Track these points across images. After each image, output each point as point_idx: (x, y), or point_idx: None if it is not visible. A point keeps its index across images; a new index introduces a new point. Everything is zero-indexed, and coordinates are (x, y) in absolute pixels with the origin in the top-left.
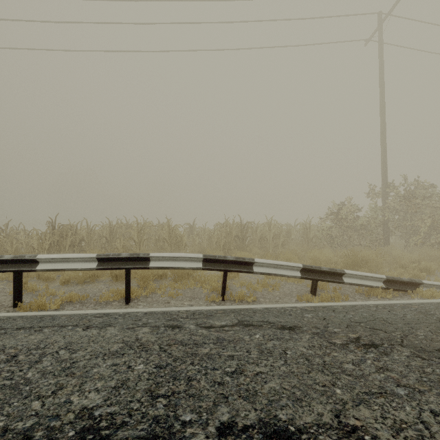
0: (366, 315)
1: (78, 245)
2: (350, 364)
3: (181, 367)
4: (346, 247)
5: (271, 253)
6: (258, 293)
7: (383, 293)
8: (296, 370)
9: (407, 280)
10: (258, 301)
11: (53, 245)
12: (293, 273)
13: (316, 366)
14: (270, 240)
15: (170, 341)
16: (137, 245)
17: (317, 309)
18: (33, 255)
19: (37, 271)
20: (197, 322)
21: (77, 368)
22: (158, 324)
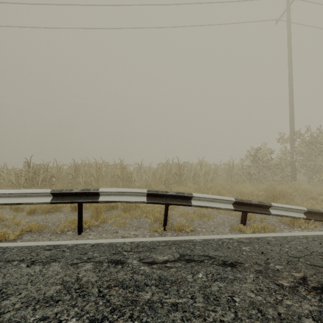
0: (301, 249)
1: (50, 180)
2: (311, 319)
3: None
4: (261, 182)
5: (203, 187)
6: (195, 223)
7: (306, 224)
8: None
9: None
10: (196, 231)
11: (28, 181)
12: (227, 206)
13: (272, 321)
14: (202, 177)
15: (111, 282)
16: (95, 180)
17: (252, 241)
18: None
19: None
20: (140, 256)
21: None
22: (102, 259)
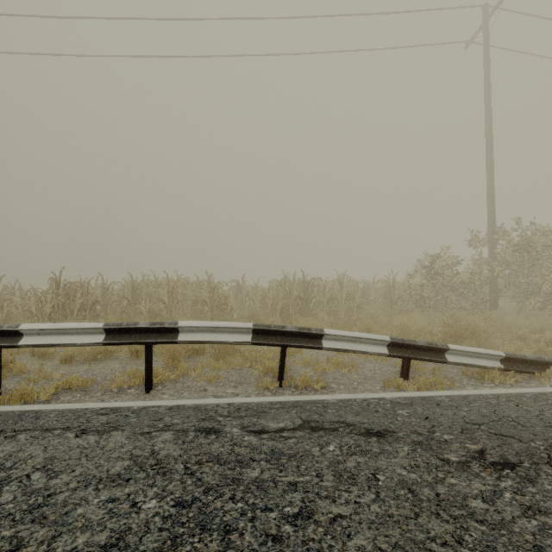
0: (486, 413)
1: (91, 309)
2: (480, 500)
3: (215, 505)
4: (441, 312)
5: (344, 319)
6: (328, 376)
7: (503, 377)
8: (396, 511)
9: (533, 359)
10: (330, 388)
11: (57, 309)
12: (378, 349)
13: (426, 503)
14: (342, 303)
15: (202, 456)
16: (167, 308)
17: (414, 402)
18: (14, 325)
19: (20, 347)
20: (243, 422)
21: (52, 506)
22: (186, 427)
